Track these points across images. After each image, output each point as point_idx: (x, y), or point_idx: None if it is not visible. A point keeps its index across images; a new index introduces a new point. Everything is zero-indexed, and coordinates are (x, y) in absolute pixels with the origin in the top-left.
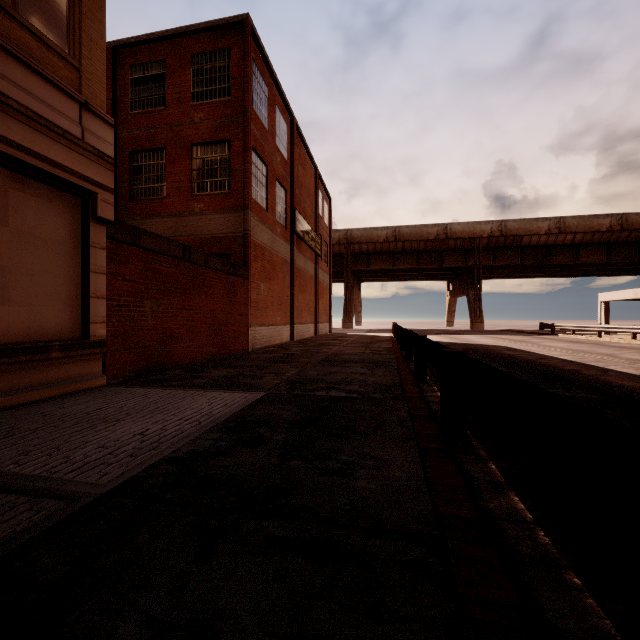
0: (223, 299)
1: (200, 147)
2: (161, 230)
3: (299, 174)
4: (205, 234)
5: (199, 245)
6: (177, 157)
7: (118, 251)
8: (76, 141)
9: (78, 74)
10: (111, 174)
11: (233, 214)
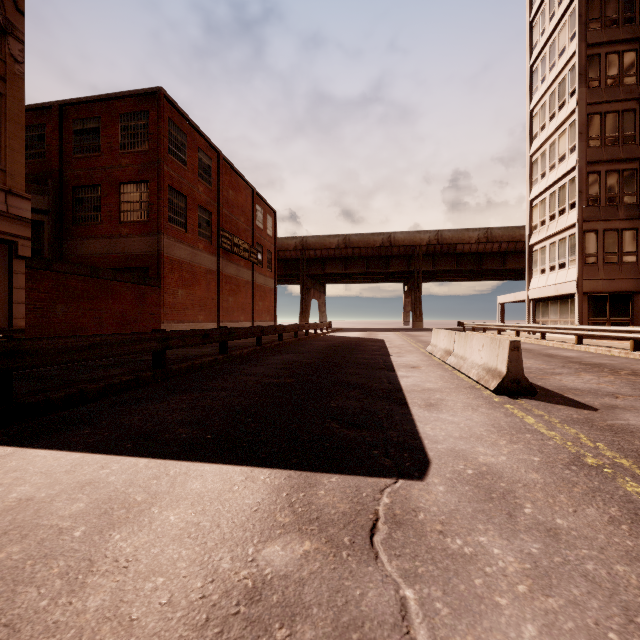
0: (132, 303)
1: (127, 185)
2: (97, 248)
3: (229, 197)
4: (130, 252)
5: (126, 261)
6: (109, 192)
7: (35, 274)
8: (3, 214)
9: (5, 174)
10: (29, 229)
11: (151, 237)
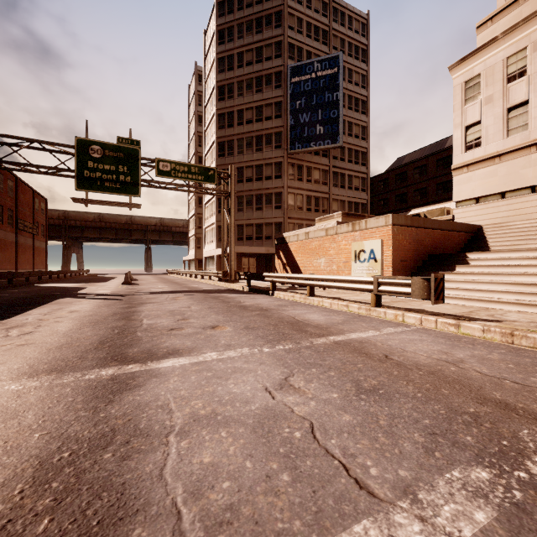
0: None
1: None
2: None
3: (21, 199)
4: None
5: None
6: None
7: None
8: None
9: None
10: None
11: None
